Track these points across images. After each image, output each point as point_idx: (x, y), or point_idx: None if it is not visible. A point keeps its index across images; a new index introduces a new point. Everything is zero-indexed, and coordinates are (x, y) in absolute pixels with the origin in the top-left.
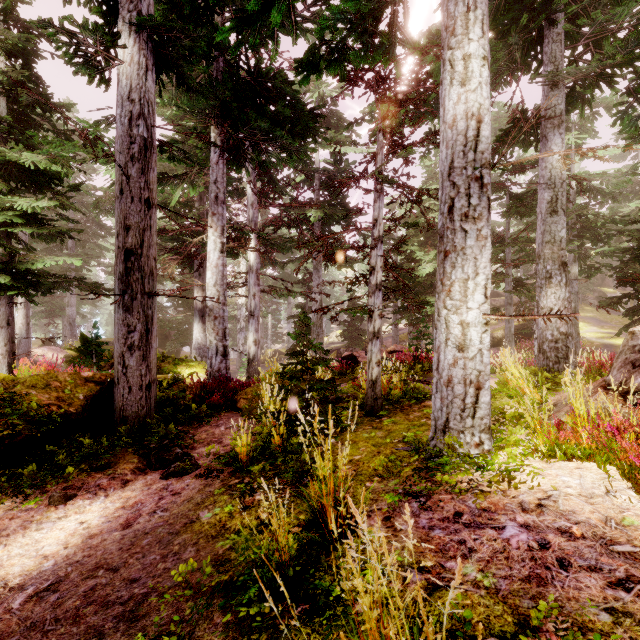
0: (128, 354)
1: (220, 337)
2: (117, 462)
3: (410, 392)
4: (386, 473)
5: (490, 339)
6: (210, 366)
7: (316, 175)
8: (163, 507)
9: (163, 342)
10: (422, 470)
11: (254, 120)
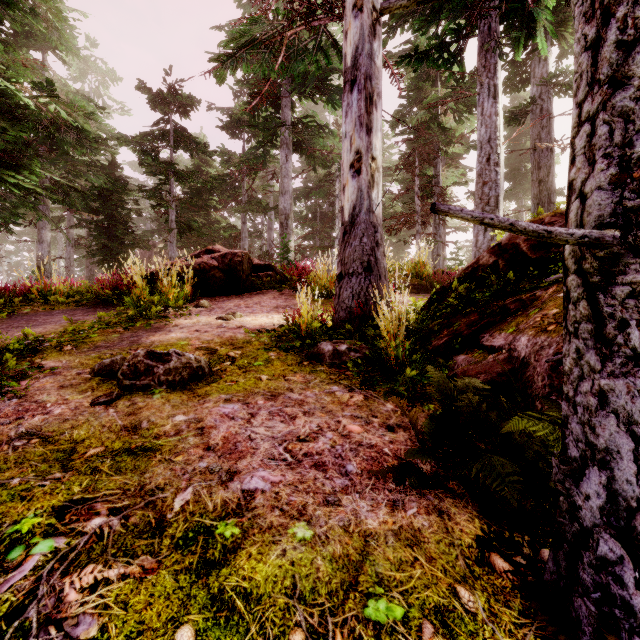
0: None
1: None
2: None
3: None
4: None
5: None
6: None
7: None
8: None
9: None
10: None
11: None
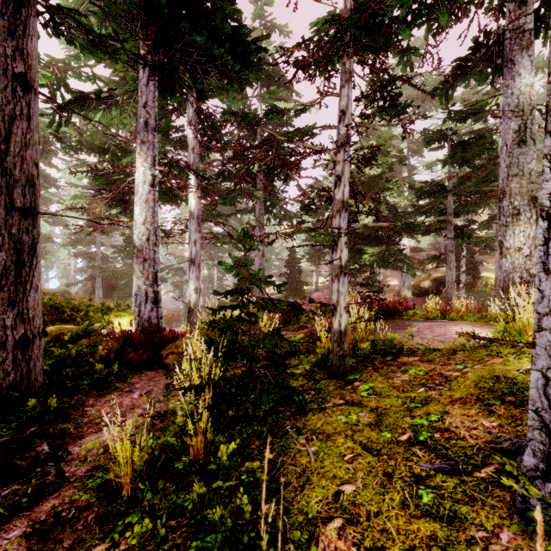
0: None
1: (150, 282)
2: None
3: (381, 345)
4: None
5: (418, 289)
6: (138, 315)
7: (258, 131)
8: None
9: (111, 293)
10: None
11: (189, 35)
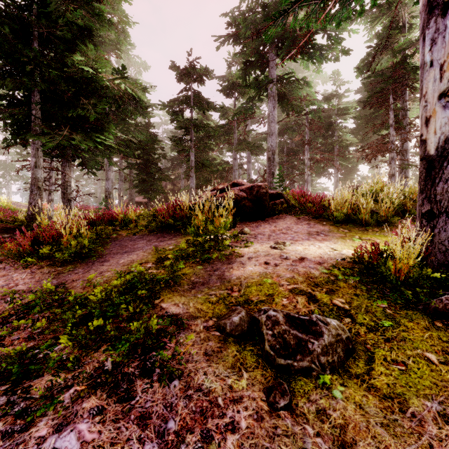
0: None
1: None
2: None
3: None
4: None
5: None
6: None
7: None
8: None
9: None
10: None
11: None
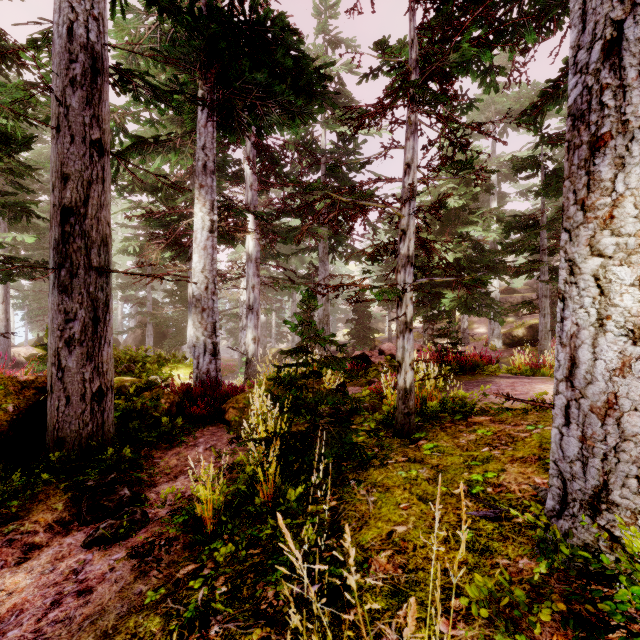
0: (66, 351)
1: (209, 332)
2: (32, 510)
3: (451, 403)
4: (505, 637)
5: (509, 338)
6: (197, 367)
7: (322, 160)
8: (43, 636)
9: (161, 341)
10: (597, 633)
11: (249, 72)
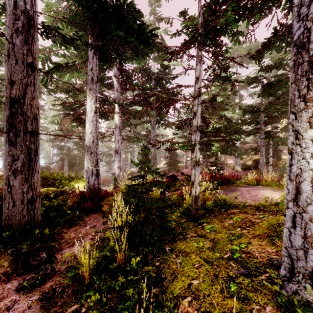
0: (12, 177)
1: (94, 164)
2: None
3: (219, 202)
4: None
5: (244, 165)
6: (88, 182)
7: (153, 77)
8: None
9: (72, 167)
10: None
11: (115, 31)
